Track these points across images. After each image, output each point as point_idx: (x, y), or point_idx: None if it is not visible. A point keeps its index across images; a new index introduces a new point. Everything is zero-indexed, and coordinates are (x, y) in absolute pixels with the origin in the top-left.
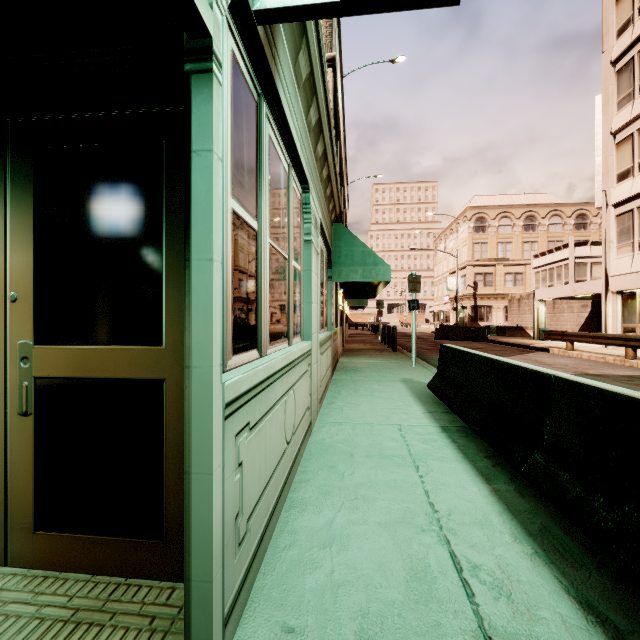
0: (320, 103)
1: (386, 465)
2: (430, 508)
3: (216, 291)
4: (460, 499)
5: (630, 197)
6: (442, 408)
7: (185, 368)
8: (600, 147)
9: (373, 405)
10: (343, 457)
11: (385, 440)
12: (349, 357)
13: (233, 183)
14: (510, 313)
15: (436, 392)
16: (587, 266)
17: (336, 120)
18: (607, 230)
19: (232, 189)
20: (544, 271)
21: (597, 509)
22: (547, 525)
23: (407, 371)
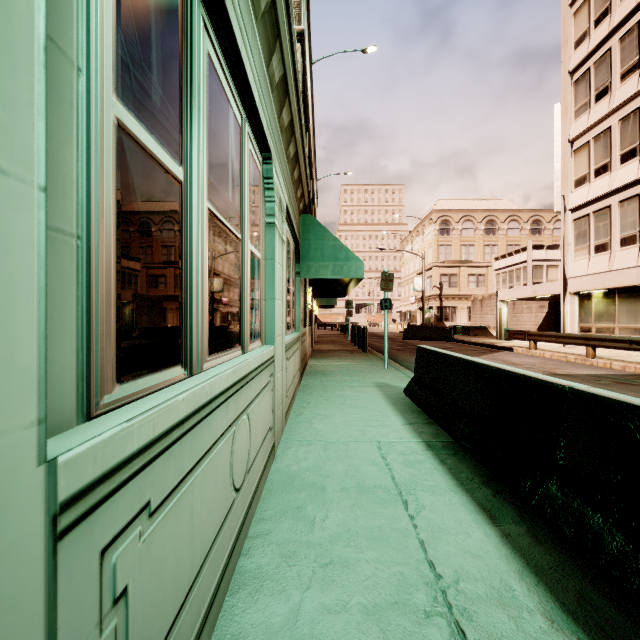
0: (285, 54)
1: (367, 502)
2: (430, 572)
3: (16, 250)
4: (466, 553)
5: (587, 202)
6: (422, 418)
7: None
8: (559, 153)
9: (347, 416)
10: (313, 492)
11: (363, 464)
12: (318, 359)
13: (121, 76)
14: (473, 313)
15: (414, 399)
16: (543, 269)
17: (305, 105)
18: (565, 233)
19: (118, 85)
20: (504, 273)
21: None
22: (584, 591)
23: (380, 374)
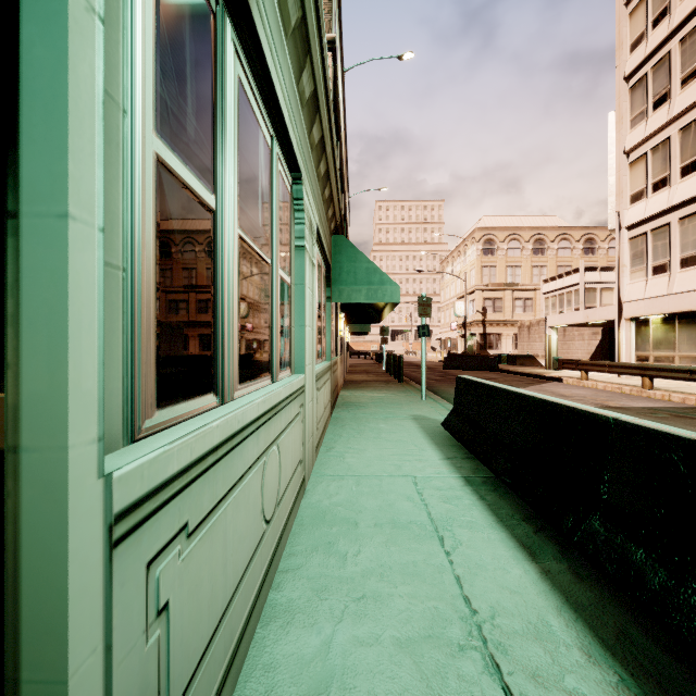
0: (316, 69)
1: (402, 538)
2: (466, 607)
3: (82, 285)
4: (503, 589)
5: (644, 219)
6: (462, 452)
7: (6, 452)
8: (613, 166)
9: (381, 450)
10: (345, 527)
11: (398, 499)
12: (351, 390)
13: (159, 112)
14: (520, 341)
15: (453, 432)
16: (597, 292)
17: (336, 117)
18: (620, 254)
19: (157, 121)
20: (554, 297)
21: (695, 607)
22: (624, 627)
23: (417, 406)
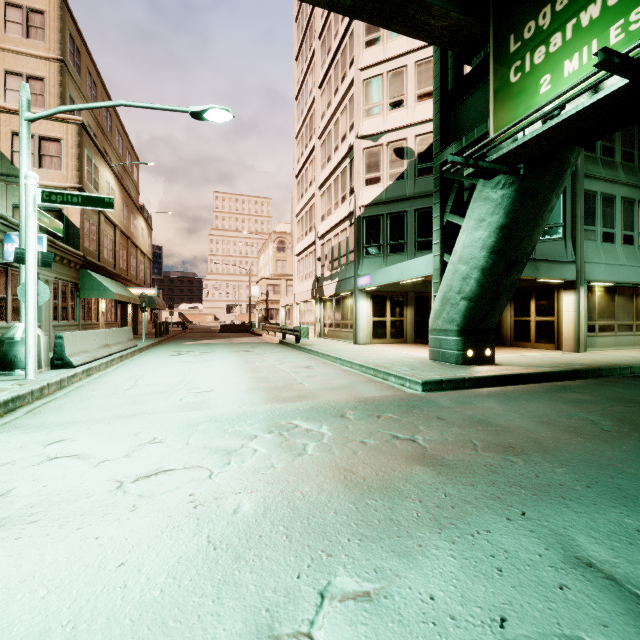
0: None
1: None
2: None
3: None
4: None
5: (298, 253)
6: None
7: None
8: (293, 221)
9: None
10: None
11: None
12: None
13: None
14: (290, 314)
15: None
16: None
17: None
18: (294, 269)
19: None
20: None
21: None
22: None
23: None
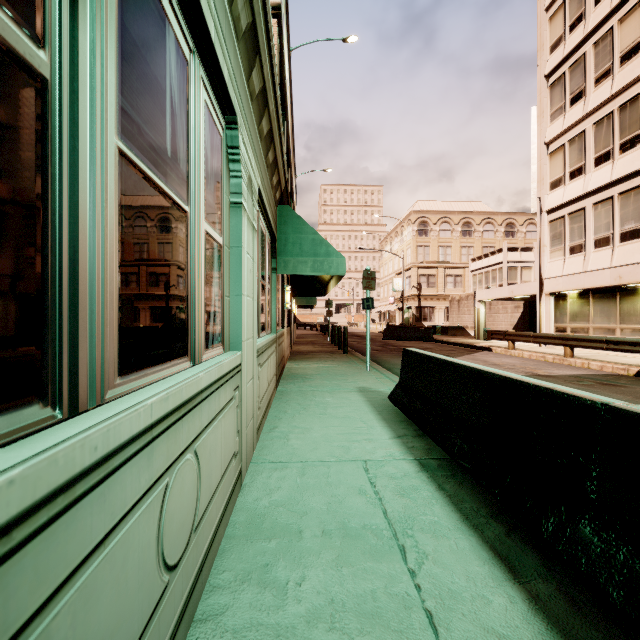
0: None
1: (355, 551)
2: None
3: None
4: (489, 632)
5: (562, 204)
6: (412, 429)
7: None
8: (535, 156)
9: (328, 429)
10: (287, 538)
11: (349, 493)
12: (297, 361)
13: None
14: (451, 313)
15: (401, 407)
16: (518, 270)
17: (282, 90)
18: (541, 235)
19: None
20: (481, 274)
21: None
22: None
23: (362, 377)
